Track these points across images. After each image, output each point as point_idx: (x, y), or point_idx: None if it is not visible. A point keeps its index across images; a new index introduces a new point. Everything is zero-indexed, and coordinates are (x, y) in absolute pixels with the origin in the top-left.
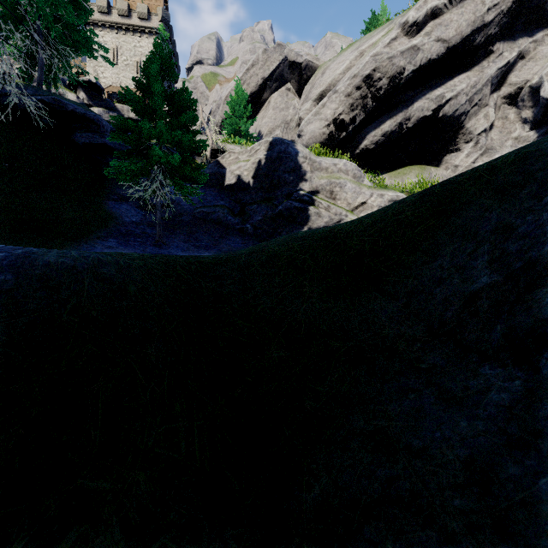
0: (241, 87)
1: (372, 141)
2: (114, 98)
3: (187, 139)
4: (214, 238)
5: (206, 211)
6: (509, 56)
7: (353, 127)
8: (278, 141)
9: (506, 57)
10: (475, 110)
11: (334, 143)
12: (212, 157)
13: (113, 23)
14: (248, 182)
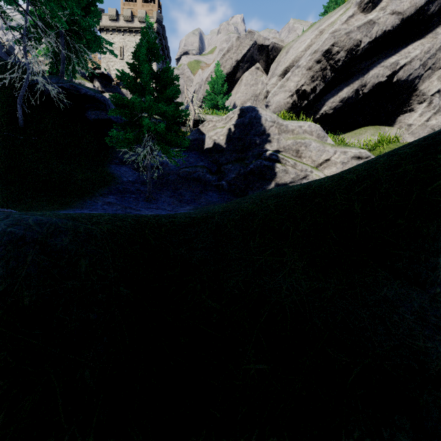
0: (218, 69)
1: (330, 107)
2: (121, 85)
3: (171, 110)
4: (195, 193)
5: (189, 170)
6: None
7: (313, 95)
8: (249, 109)
9: None
10: (429, 73)
11: (297, 110)
12: (195, 127)
13: (120, 27)
14: (224, 145)
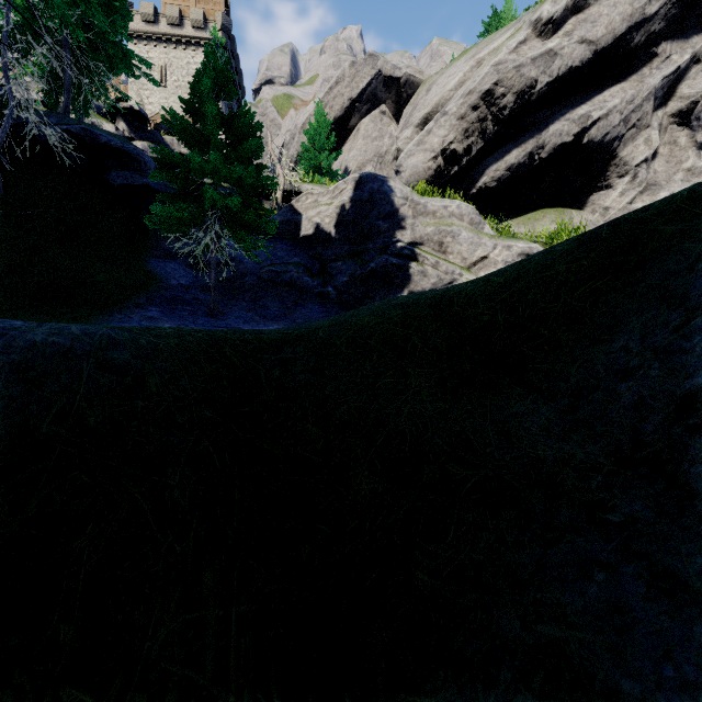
0: (321, 111)
1: (492, 177)
2: (162, 129)
3: (250, 175)
4: (286, 305)
5: (276, 270)
6: (680, 60)
7: (467, 159)
8: (370, 178)
9: (675, 62)
10: (632, 133)
11: (443, 181)
12: (285, 201)
13: (161, 34)
14: (331, 232)
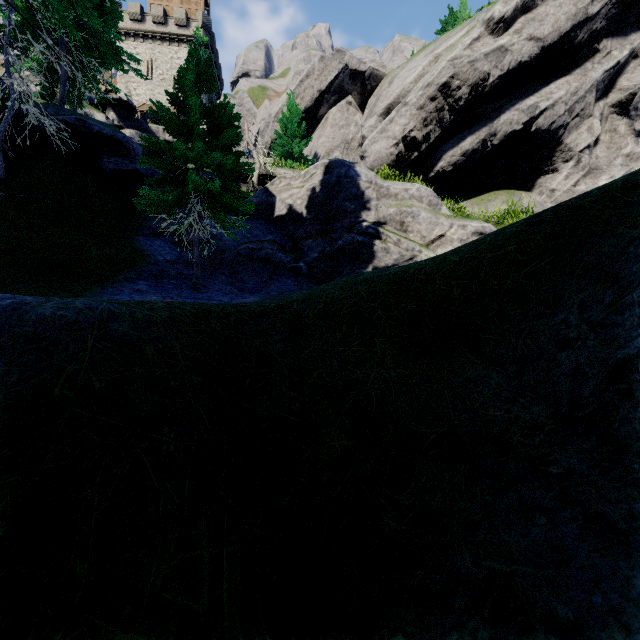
0: (293, 102)
1: (449, 162)
2: (148, 118)
3: (229, 162)
4: (261, 279)
5: (252, 247)
6: (619, 56)
7: (426, 145)
8: (338, 163)
9: (615, 57)
10: (576, 121)
11: (403, 165)
12: (260, 184)
13: (147, 32)
14: (302, 213)
